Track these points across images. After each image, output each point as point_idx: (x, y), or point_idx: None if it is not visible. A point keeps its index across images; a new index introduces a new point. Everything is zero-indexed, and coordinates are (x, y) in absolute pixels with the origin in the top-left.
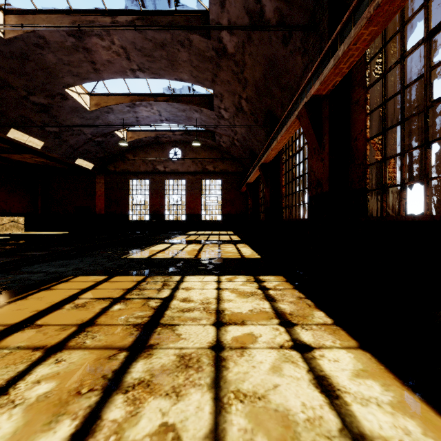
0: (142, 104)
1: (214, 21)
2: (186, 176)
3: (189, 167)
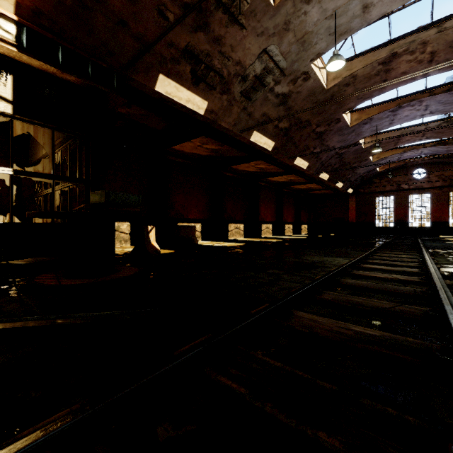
0: (411, 151)
1: None
2: (431, 190)
3: (434, 183)
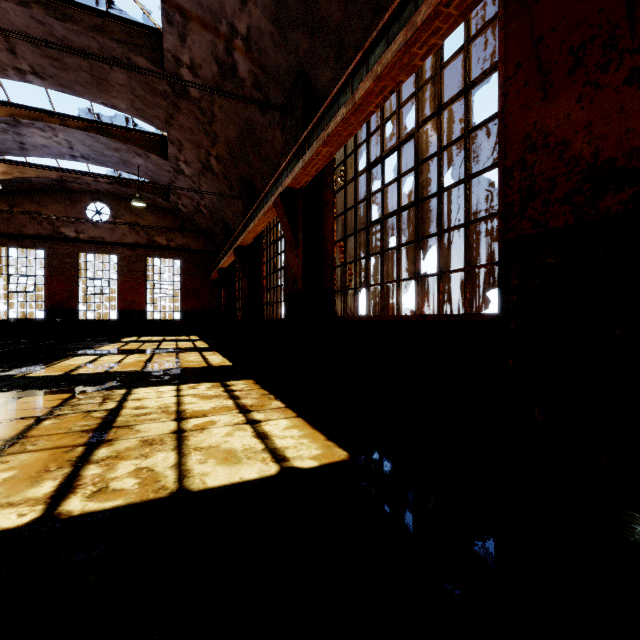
0: (35, 124)
1: (170, 52)
2: (119, 249)
3: (124, 236)
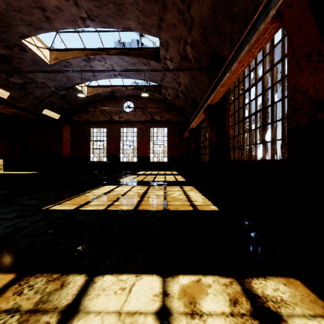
0: (96, 58)
1: None
2: (137, 124)
3: (139, 117)
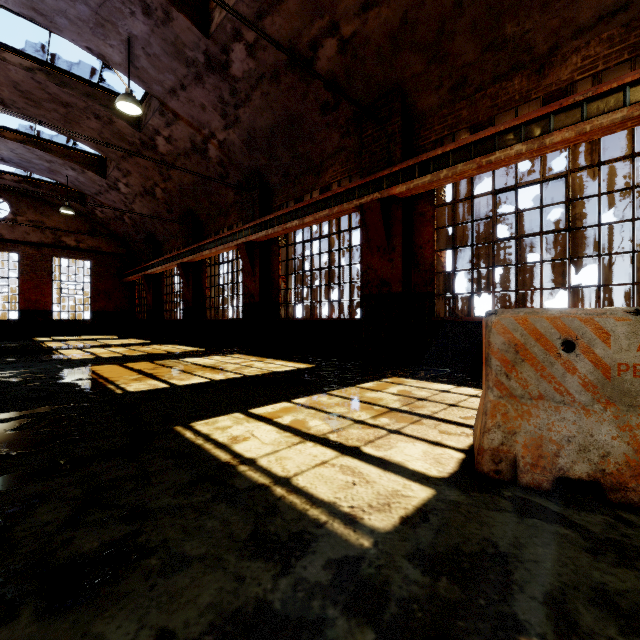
0: None
1: (153, 126)
2: (21, 247)
3: (27, 234)
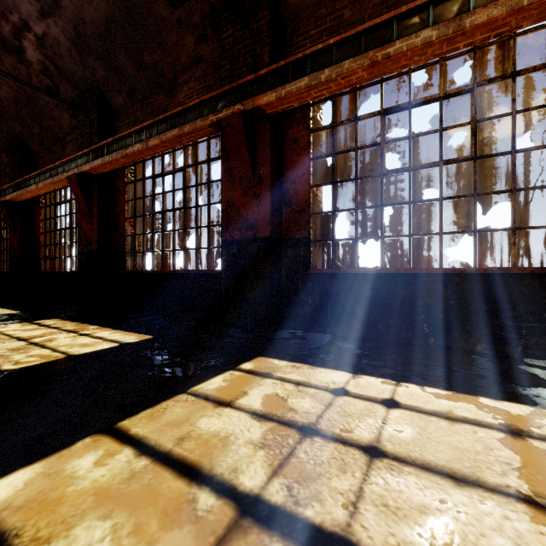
0: None
1: None
2: None
3: None
